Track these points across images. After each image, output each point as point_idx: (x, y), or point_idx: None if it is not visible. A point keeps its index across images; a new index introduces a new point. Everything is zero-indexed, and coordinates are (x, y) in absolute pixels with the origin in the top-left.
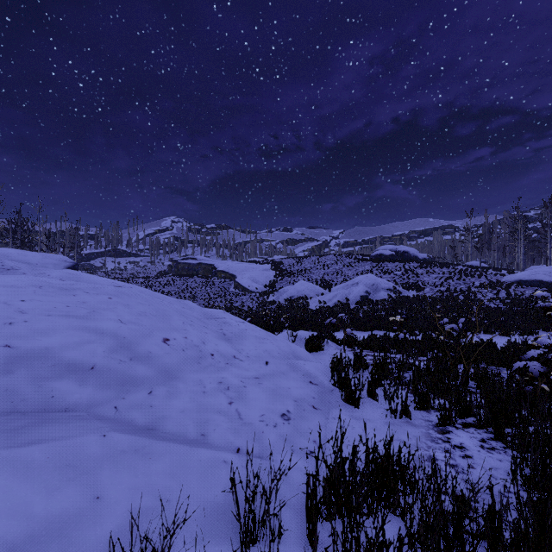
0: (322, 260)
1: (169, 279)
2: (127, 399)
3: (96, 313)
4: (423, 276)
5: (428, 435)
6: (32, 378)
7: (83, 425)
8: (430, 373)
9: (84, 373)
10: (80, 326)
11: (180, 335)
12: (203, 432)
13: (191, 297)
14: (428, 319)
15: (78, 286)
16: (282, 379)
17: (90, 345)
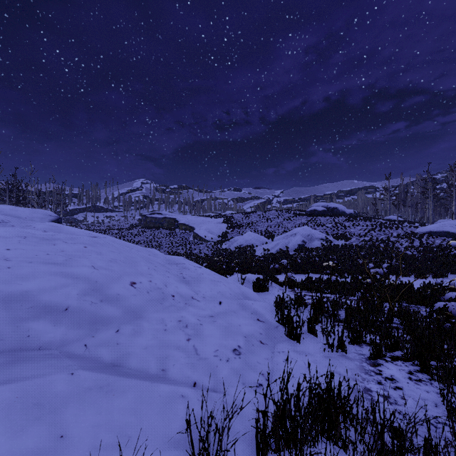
0: (266, 214)
1: (139, 231)
2: (96, 337)
3: (72, 260)
4: (350, 228)
5: (362, 368)
6: (11, 319)
7: (53, 363)
8: (361, 311)
9: (59, 313)
10: (57, 272)
11: (145, 278)
12: (164, 367)
13: (157, 246)
14: (355, 264)
15: (58, 237)
16: (233, 317)
17: (66, 288)
